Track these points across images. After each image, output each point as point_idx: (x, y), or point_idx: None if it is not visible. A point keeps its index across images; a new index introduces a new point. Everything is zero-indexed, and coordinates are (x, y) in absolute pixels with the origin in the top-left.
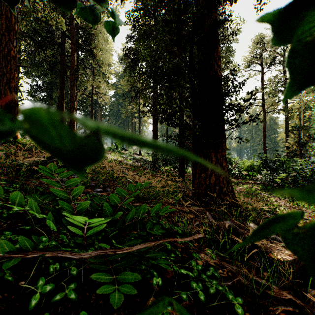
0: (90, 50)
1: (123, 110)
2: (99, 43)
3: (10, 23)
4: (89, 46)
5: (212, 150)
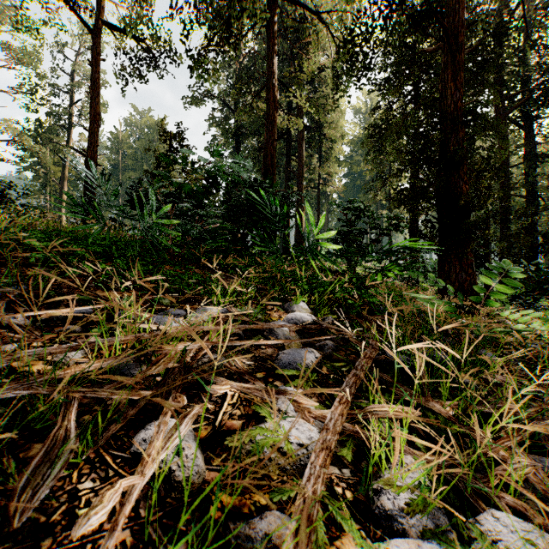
0: (319, 129)
1: (361, 196)
2: (330, 116)
3: (273, 159)
4: (318, 125)
5: (456, 259)
